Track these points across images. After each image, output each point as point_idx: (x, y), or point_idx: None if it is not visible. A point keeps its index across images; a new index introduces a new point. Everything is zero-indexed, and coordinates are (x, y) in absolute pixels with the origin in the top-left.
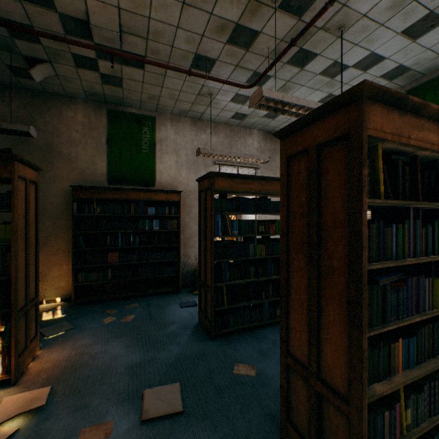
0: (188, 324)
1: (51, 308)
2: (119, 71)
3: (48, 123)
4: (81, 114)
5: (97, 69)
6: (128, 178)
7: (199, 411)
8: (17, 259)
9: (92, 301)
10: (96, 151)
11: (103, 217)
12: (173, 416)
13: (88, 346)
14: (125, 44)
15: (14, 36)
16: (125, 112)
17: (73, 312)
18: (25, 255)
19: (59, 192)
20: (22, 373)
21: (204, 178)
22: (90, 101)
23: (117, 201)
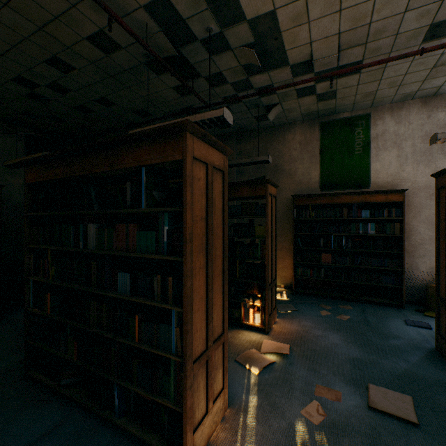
0: (418, 345)
1: (278, 291)
2: (333, 86)
3: (275, 149)
4: (298, 135)
5: (313, 93)
6: (339, 182)
7: (441, 437)
8: (268, 250)
9: (307, 294)
10: (310, 163)
11: (316, 220)
12: (404, 421)
13: (310, 328)
14: (342, 60)
15: (260, 96)
16: (336, 119)
17: (293, 298)
18: (270, 248)
19: (282, 201)
20: (270, 329)
21: (445, 171)
22: (305, 120)
23: (328, 205)
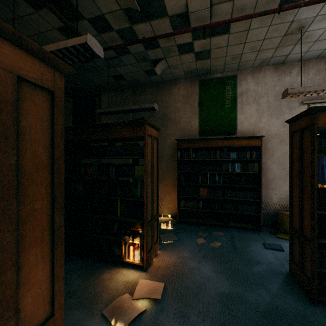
0: (275, 270)
1: (165, 221)
2: (208, 44)
3: (164, 101)
4: (182, 90)
5: (192, 50)
6: (214, 130)
7: None
8: (147, 189)
9: (189, 222)
10: (191, 113)
11: (196, 161)
12: None
13: (187, 259)
14: (214, 16)
15: (147, 49)
16: (212, 78)
17: (177, 227)
18: (151, 186)
19: (169, 145)
20: (149, 264)
21: (299, 116)
22: (188, 78)
23: (205, 149)
